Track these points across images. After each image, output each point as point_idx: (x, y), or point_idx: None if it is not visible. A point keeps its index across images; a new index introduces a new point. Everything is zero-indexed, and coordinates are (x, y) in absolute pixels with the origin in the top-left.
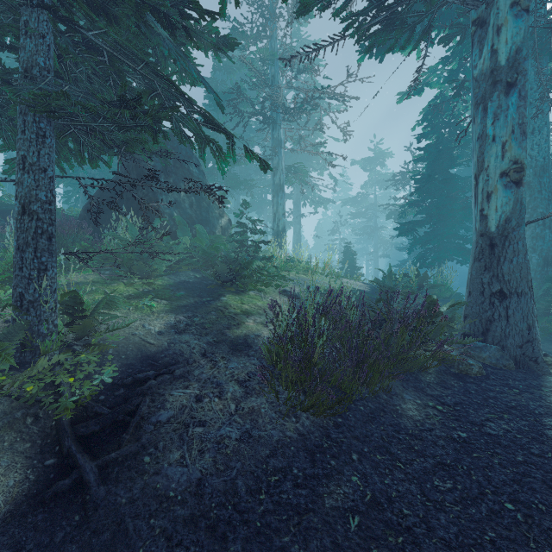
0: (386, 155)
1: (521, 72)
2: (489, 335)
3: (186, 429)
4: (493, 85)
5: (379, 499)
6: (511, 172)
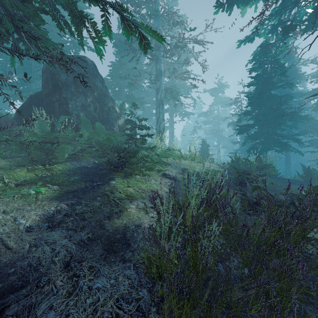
0: (225, 86)
1: None
2: None
3: None
4: None
5: None
6: None
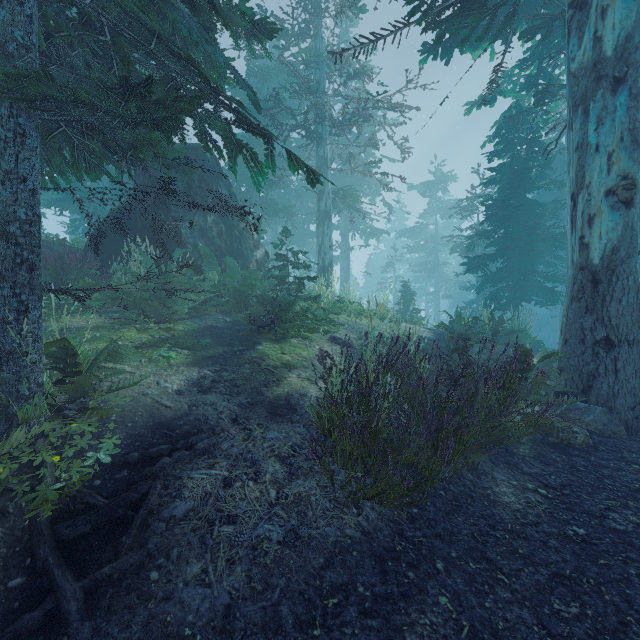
0: (449, 179)
1: (632, 65)
2: (592, 394)
3: (210, 529)
4: (597, 82)
5: (481, 634)
6: (620, 190)
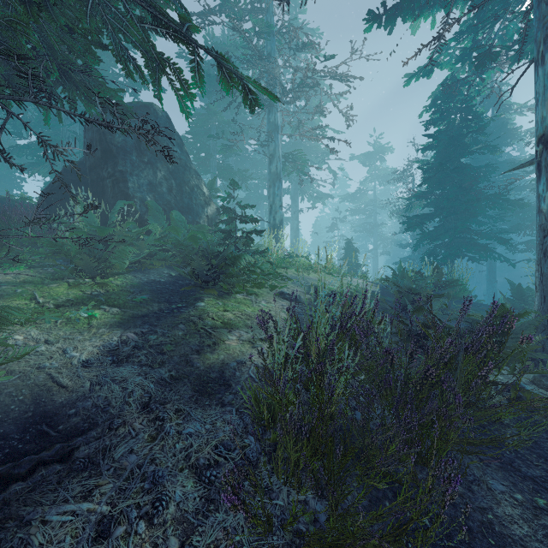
0: (387, 149)
1: None
2: None
3: None
4: None
5: None
6: None
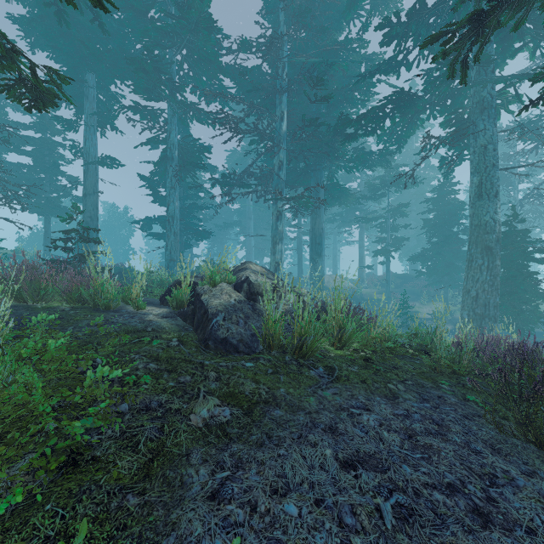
0: None
1: None
2: None
3: None
4: None
5: None
6: None
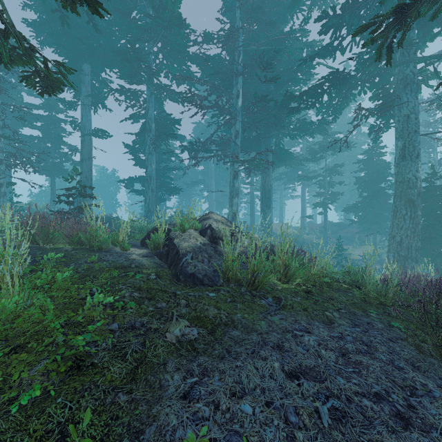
0: None
1: None
2: None
3: None
4: None
5: None
6: None
